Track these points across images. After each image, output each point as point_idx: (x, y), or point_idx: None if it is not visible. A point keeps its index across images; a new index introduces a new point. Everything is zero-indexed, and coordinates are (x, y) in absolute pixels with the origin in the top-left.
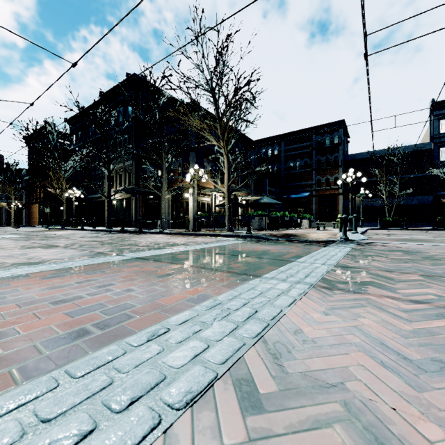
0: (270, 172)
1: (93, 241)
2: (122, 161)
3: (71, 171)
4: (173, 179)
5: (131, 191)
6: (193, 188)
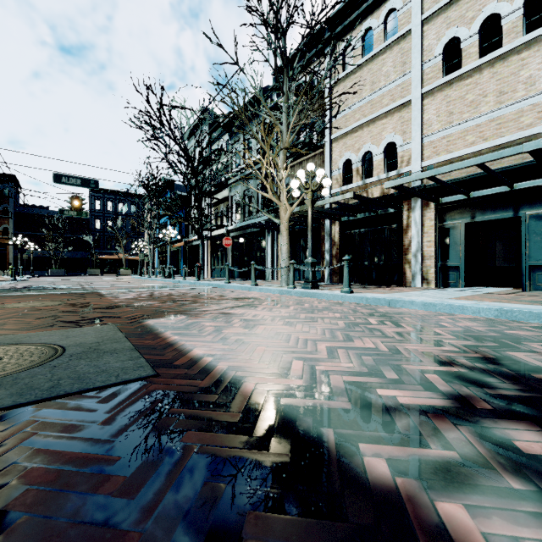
0: None
1: None
2: None
3: None
4: None
5: None
6: None
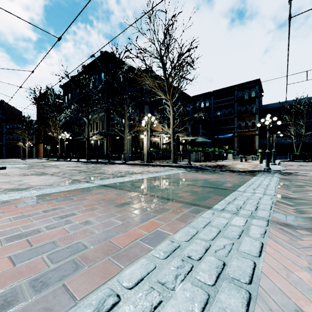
0: (202, 119)
1: (74, 170)
2: (97, 113)
3: (64, 120)
4: (132, 124)
5: (103, 134)
6: (147, 131)
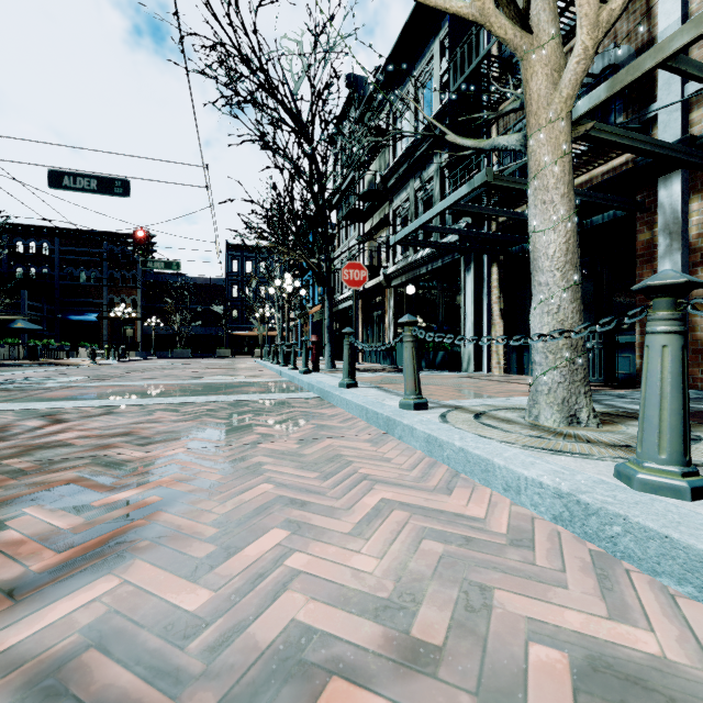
0: (32, 280)
1: None
2: None
3: None
4: None
5: None
6: None
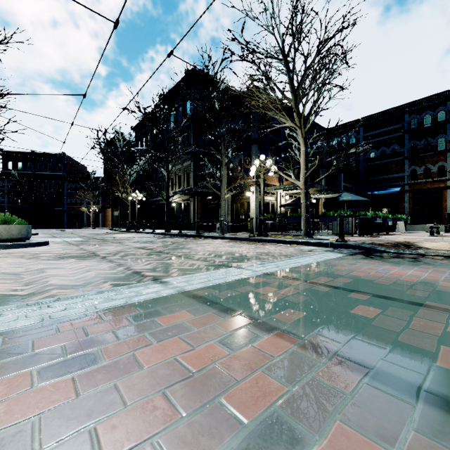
0: (345, 164)
1: (143, 248)
2: (181, 162)
3: (135, 175)
4: (233, 176)
5: (189, 192)
6: (256, 185)
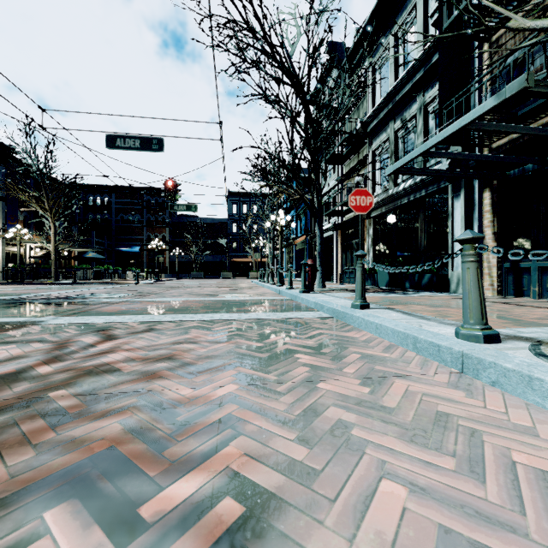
0: (98, 224)
1: None
2: None
3: None
4: None
5: None
6: (3, 238)
